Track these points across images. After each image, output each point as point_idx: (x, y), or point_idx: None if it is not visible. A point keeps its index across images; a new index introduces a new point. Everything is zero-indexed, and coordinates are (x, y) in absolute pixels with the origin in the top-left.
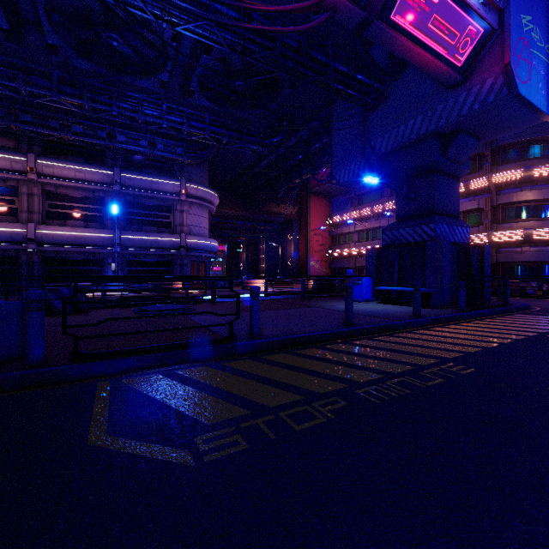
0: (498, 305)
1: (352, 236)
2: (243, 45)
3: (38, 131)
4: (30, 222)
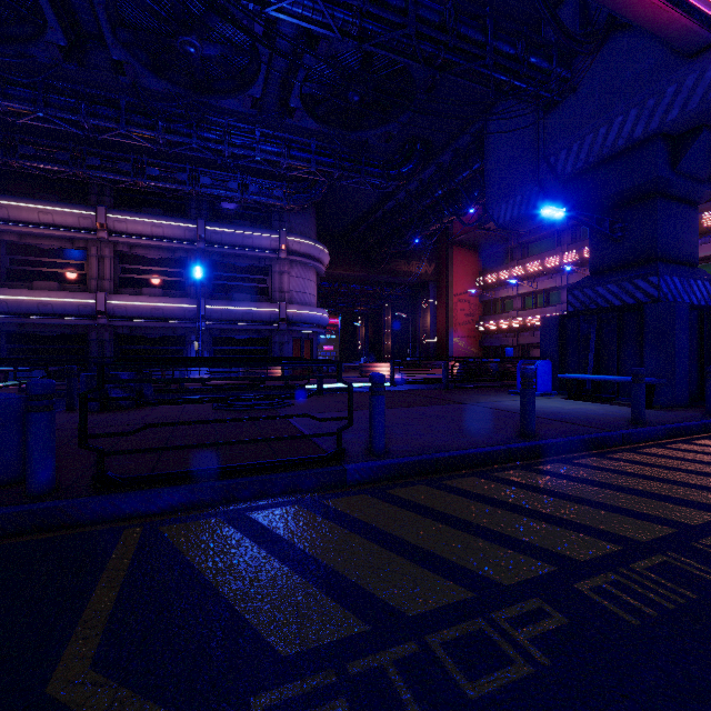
0: None
1: (512, 302)
2: (360, 26)
3: (107, 178)
4: (100, 291)
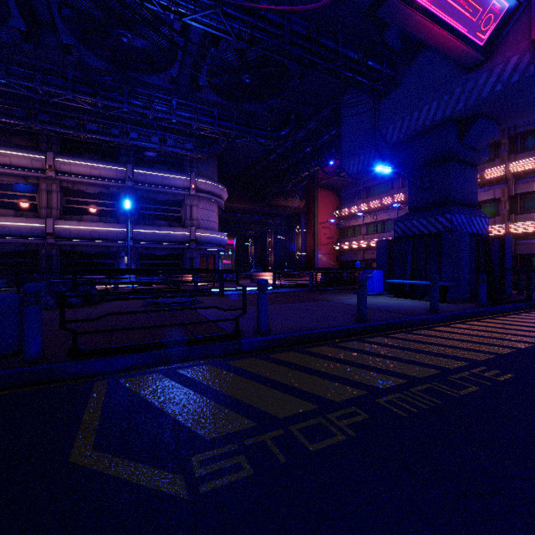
0: (522, 300)
1: (360, 229)
2: (250, 34)
3: (55, 130)
4: (49, 217)
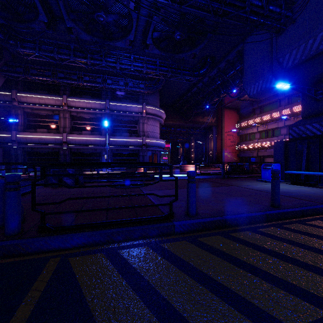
0: None
1: (255, 135)
2: None
3: (67, 82)
4: (64, 133)
